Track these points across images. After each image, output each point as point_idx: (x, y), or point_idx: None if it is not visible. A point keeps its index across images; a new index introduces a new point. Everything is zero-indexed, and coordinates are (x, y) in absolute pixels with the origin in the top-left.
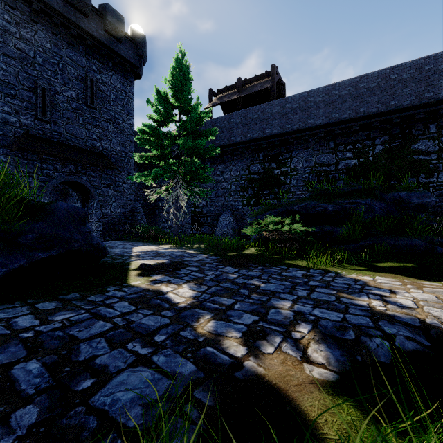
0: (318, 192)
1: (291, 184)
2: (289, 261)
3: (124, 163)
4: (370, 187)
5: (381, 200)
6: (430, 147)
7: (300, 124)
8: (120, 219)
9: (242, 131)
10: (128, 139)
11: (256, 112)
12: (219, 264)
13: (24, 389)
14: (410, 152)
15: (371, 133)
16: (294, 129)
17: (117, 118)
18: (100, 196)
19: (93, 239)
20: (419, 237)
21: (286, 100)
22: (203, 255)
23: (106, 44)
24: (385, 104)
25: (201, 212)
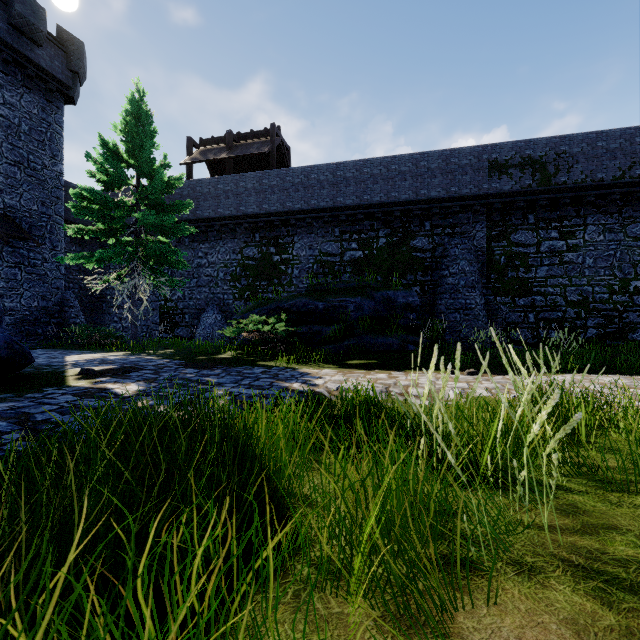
0: (314, 287)
1: (293, 275)
2: (262, 362)
3: (45, 230)
4: (364, 284)
5: (371, 298)
6: (425, 245)
7: (302, 204)
8: (37, 317)
9: (233, 203)
10: (53, 194)
11: (251, 181)
12: (181, 366)
13: (2, 430)
14: (409, 248)
15: (375, 223)
16: (296, 209)
17: (32, 161)
18: (1, 280)
19: (15, 342)
20: (396, 335)
21: (287, 171)
22: (166, 359)
23: (13, 46)
24: (386, 195)
25: (176, 307)
